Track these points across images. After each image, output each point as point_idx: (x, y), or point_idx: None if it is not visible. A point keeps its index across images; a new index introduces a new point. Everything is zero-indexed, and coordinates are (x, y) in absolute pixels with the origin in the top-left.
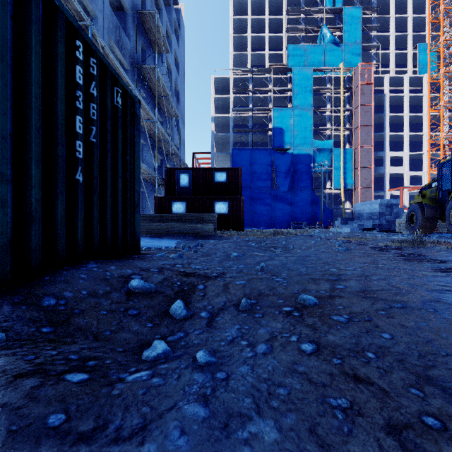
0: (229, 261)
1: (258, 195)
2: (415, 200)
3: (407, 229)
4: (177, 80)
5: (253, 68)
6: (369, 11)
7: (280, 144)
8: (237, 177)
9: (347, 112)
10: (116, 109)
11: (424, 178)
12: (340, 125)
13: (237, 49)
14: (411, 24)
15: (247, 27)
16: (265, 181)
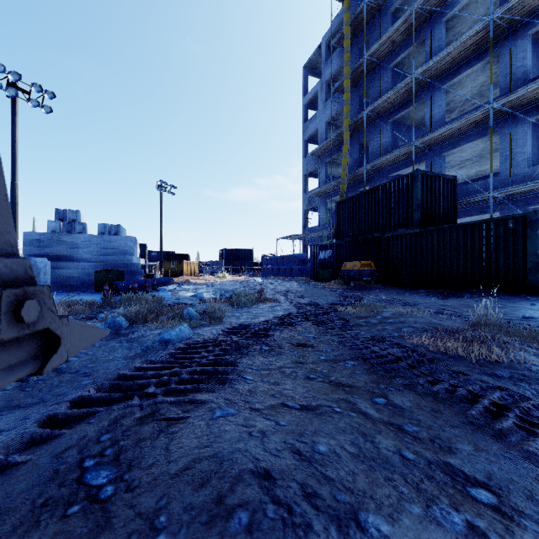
0: (510, 303)
1: None
2: None
3: None
4: None
5: None
6: None
7: None
8: None
9: None
10: (509, 230)
11: None
12: None
13: None
14: None
15: None
16: None
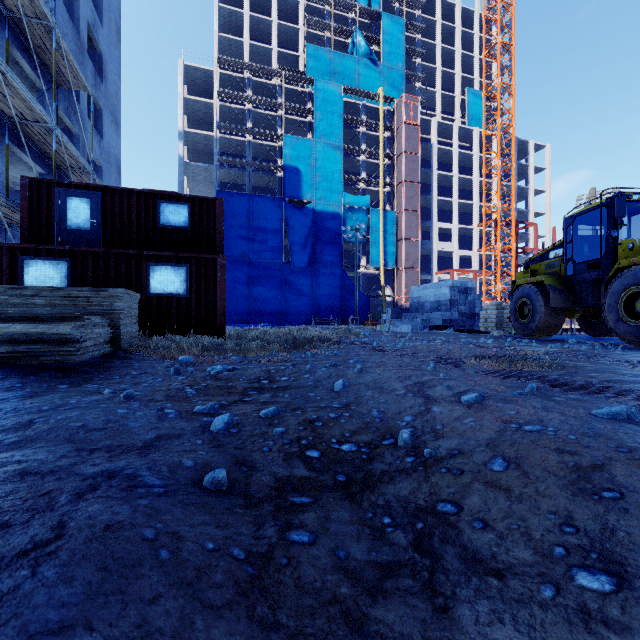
0: None
1: (261, 271)
2: (528, 278)
3: (498, 327)
4: (97, 30)
5: (252, 64)
6: (413, 29)
7: (296, 193)
8: (213, 219)
9: (387, 160)
10: None
11: (474, 259)
12: (377, 178)
13: (227, 33)
14: (459, 61)
15: (243, 1)
16: (273, 249)
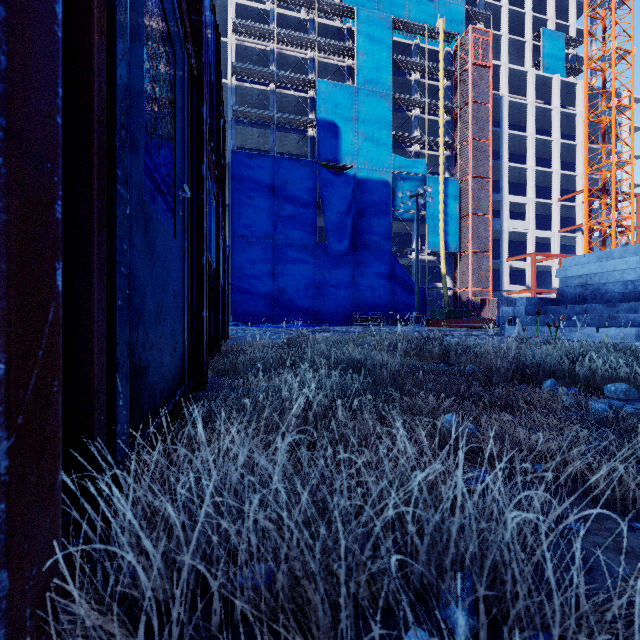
0: None
1: (289, 255)
2: None
3: None
4: None
5: None
6: None
7: (333, 155)
8: None
9: (446, 116)
10: None
11: (554, 242)
12: None
13: None
14: None
15: None
16: (303, 227)
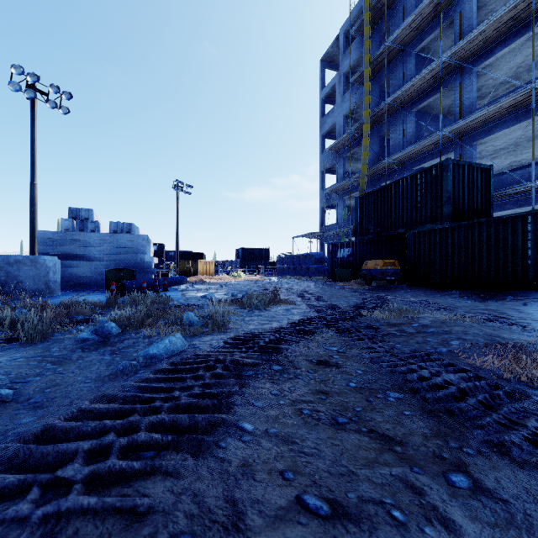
0: None
1: None
2: None
3: None
4: None
5: None
6: None
7: None
8: None
9: None
10: None
11: None
12: None
13: None
14: None
15: None
16: None
